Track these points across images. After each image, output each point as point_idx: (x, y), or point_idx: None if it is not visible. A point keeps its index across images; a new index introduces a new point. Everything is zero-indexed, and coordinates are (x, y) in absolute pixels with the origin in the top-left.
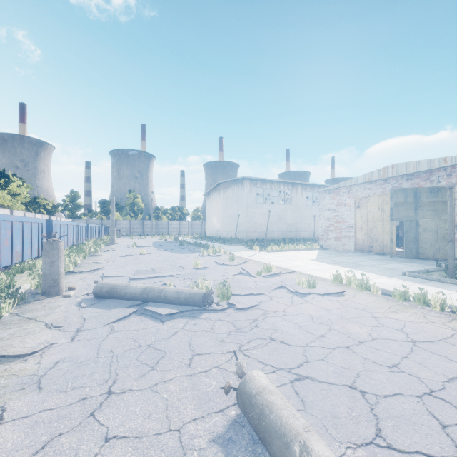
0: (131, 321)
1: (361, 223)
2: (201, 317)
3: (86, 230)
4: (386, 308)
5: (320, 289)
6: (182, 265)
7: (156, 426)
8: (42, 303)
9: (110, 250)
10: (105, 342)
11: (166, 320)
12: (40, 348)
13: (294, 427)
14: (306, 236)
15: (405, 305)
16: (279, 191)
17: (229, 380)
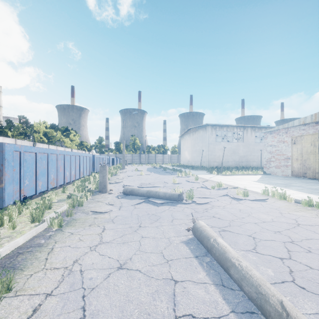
0: (143, 205)
1: (297, 156)
2: (177, 206)
3: (109, 161)
4: (292, 209)
5: (251, 197)
6: (166, 182)
7: (159, 236)
8: (100, 196)
9: (123, 172)
10: (133, 211)
11: (159, 206)
12: (108, 211)
13: (212, 235)
14: (255, 165)
15: (307, 209)
16: (234, 132)
17: (189, 226)
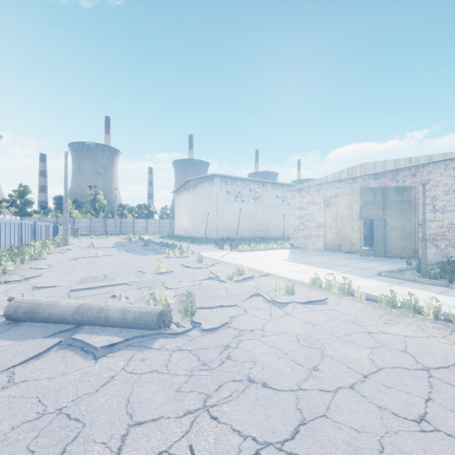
0: (48, 361)
1: (331, 222)
2: (154, 346)
3: (34, 230)
4: (377, 318)
5: (299, 296)
6: (142, 270)
7: None
8: None
9: (59, 253)
10: None
11: (101, 356)
12: None
13: None
14: (276, 235)
15: (395, 314)
16: (249, 189)
17: None
